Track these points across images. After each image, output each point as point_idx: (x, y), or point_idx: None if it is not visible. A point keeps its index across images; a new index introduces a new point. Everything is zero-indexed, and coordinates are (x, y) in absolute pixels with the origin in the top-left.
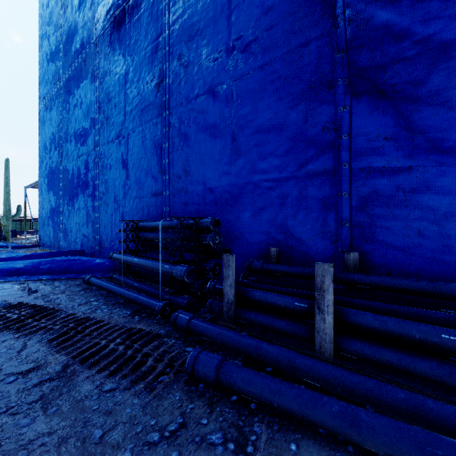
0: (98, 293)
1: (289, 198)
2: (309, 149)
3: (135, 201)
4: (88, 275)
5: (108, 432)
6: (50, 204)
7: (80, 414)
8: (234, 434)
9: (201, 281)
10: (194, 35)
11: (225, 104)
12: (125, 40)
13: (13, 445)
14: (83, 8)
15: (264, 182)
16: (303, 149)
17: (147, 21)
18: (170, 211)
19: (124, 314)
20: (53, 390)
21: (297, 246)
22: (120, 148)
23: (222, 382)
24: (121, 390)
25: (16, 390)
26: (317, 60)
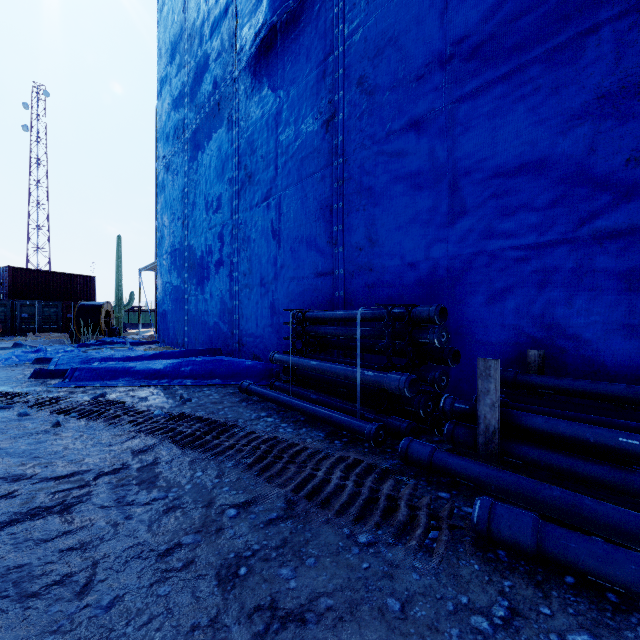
0: (264, 405)
1: (557, 273)
2: (597, 195)
3: (290, 283)
4: (245, 381)
5: (407, 604)
6: (172, 290)
7: (351, 572)
8: (610, 639)
9: (425, 397)
10: (385, 46)
11: (437, 139)
12: (275, 70)
13: (291, 603)
14: (216, 36)
15: (509, 251)
16: (584, 197)
17: (310, 38)
18: (345, 297)
19: (317, 437)
20: (293, 534)
21: (572, 349)
22: (268, 214)
23: (549, 553)
24: (385, 545)
25: (247, 528)
26: (613, 54)
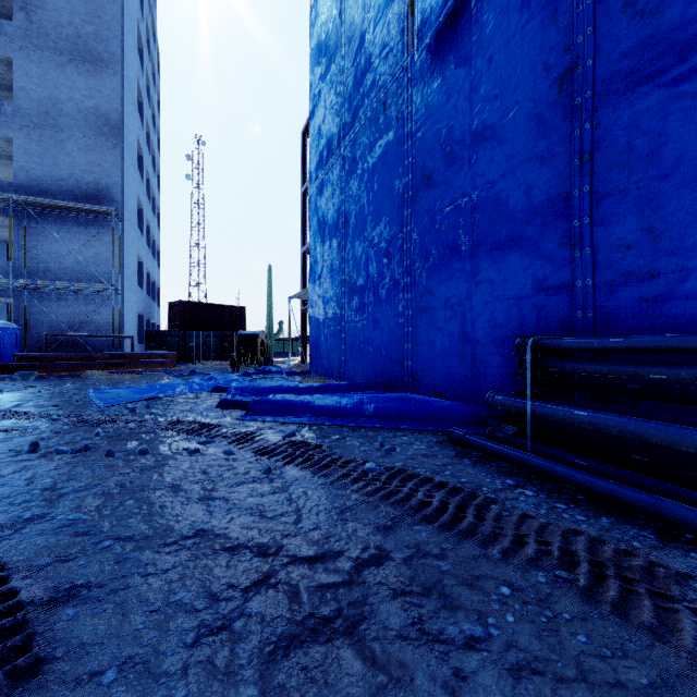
0: (499, 466)
1: None
2: None
3: (493, 303)
4: (457, 429)
5: None
6: (326, 318)
7: None
8: None
9: None
10: None
11: None
12: (468, 37)
13: None
14: (382, 26)
15: None
16: None
17: None
18: (597, 318)
19: (644, 539)
20: None
21: None
22: (456, 219)
23: None
24: None
25: None
26: None
